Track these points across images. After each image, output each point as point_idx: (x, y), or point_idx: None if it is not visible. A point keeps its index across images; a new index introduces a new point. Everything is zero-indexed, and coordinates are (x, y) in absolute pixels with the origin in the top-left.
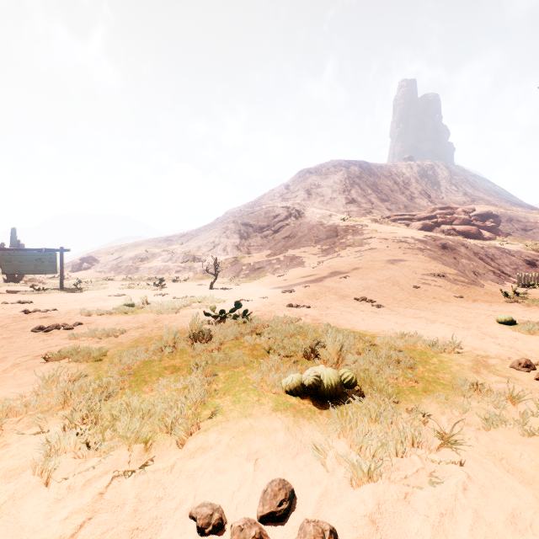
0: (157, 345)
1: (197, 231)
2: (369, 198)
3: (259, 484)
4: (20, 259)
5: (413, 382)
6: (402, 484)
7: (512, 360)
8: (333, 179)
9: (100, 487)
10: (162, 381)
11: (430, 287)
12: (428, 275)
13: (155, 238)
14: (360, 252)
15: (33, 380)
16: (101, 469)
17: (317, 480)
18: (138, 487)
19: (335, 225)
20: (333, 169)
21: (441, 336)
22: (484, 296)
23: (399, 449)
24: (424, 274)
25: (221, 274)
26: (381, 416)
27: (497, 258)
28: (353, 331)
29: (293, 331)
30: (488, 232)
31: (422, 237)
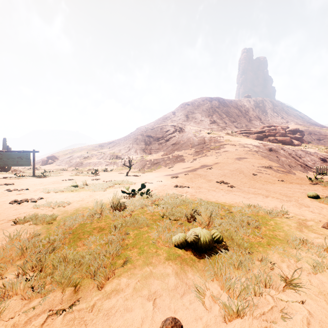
0: (90, 213)
1: (119, 140)
2: (224, 120)
3: (157, 321)
4: (8, 157)
5: (260, 238)
6: (261, 319)
7: (322, 222)
8: (202, 109)
9: (37, 325)
10: (91, 238)
11: (263, 174)
12: (261, 167)
13: (93, 145)
14: (219, 153)
15: (4, 237)
16: (40, 308)
17: (199, 316)
18: (66, 324)
19: (203, 136)
20: (202, 102)
21: (274, 206)
22: (296, 180)
23: (257, 290)
24: (258, 166)
25: (133, 166)
26: (242, 264)
27: (303, 156)
28: (217, 203)
29: (179, 203)
30: (297, 141)
31: (257, 143)
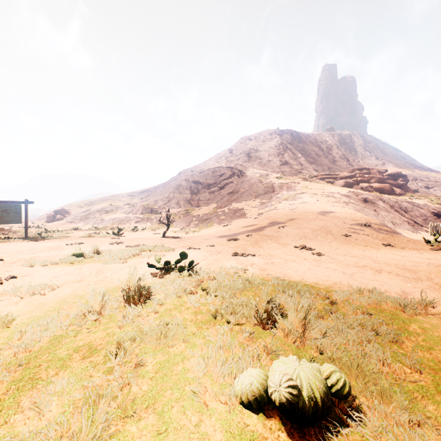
0: (81, 310)
1: (155, 188)
2: (299, 160)
3: None
4: None
5: (413, 371)
6: None
7: None
8: (269, 145)
9: None
10: (55, 384)
11: (359, 236)
12: (356, 225)
13: (119, 194)
14: (294, 205)
15: None
16: None
17: None
18: None
19: (272, 182)
20: (269, 137)
21: (400, 290)
22: (409, 244)
23: None
24: (352, 224)
25: (175, 224)
26: None
27: (409, 210)
28: (304, 284)
29: (242, 286)
30: (399, 189)
31: (346, 192)
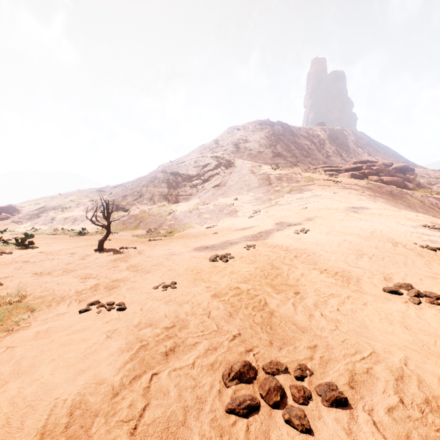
0: None
1: (129, 182)
2: (293, 153)
3: None
4: None
5: None
6: None
7: None
8: (260, 135)
9: None
10: None
11: None
12: (422, 228)
13: (87, 189)
14: (302, 199)
15: None
16: None
17: None
18: None
19: (267, 173)
20: (259, 127)
21: None
22: None
23: None
24: (414, 225)
25: (142, 224)
26: None
27: None
28: None
29: None
30: (411, 184)
31: (364, 184)
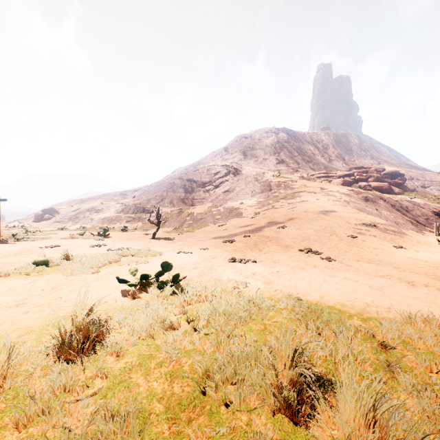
0: None
1: (148, 186)
2: (295, 159)
3: None
4: None
5: None
6: None
7: None
8: (265, 143)
9: None
10: None
11: (366, 237)
12: (361, 225)
13: (111, 193)
14: (292, 204)
15: None
16: None
17: None
18: None
19: (268, 181)
20: (265, 135)
21: None
22: (421, 246)
23: None
24: (356, 224)
25: (167, 223)
26: None
27: (410, 209)
28: (327, 306)
29: (246, 317)
30: (398, 188)
31: (346, 191)
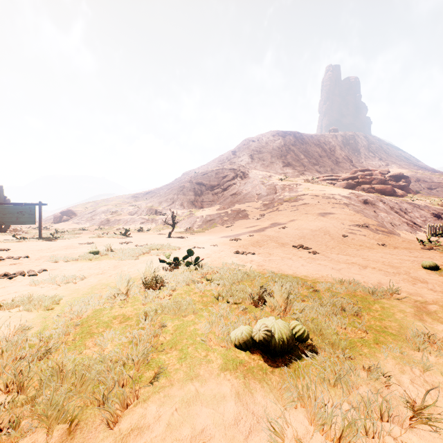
0: (111, 293)
1: (159, 189)
2: (302, 162)
3: None
4: (3, 212)
5: (362, 332)
6: None
7: None
8: (272, 146)
9: None
10: (107, 334)
11: (356, 236)
12: (354, 226)
13: (124, 195)
14: (295, 206)
15: None
16: None
17: None
18: None
19: (274, 184)
20: (272, 138)
21: (376, 281)
22: (403, 244)
23: (369, 427)
24: (350, 225)
25: (179, 225)
26: (341, 379)
27: (409, 211)
28: (295, 276)
29: (240, 277)
30: (401, 190)
31: (347, 194)
